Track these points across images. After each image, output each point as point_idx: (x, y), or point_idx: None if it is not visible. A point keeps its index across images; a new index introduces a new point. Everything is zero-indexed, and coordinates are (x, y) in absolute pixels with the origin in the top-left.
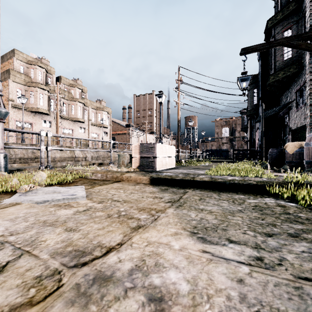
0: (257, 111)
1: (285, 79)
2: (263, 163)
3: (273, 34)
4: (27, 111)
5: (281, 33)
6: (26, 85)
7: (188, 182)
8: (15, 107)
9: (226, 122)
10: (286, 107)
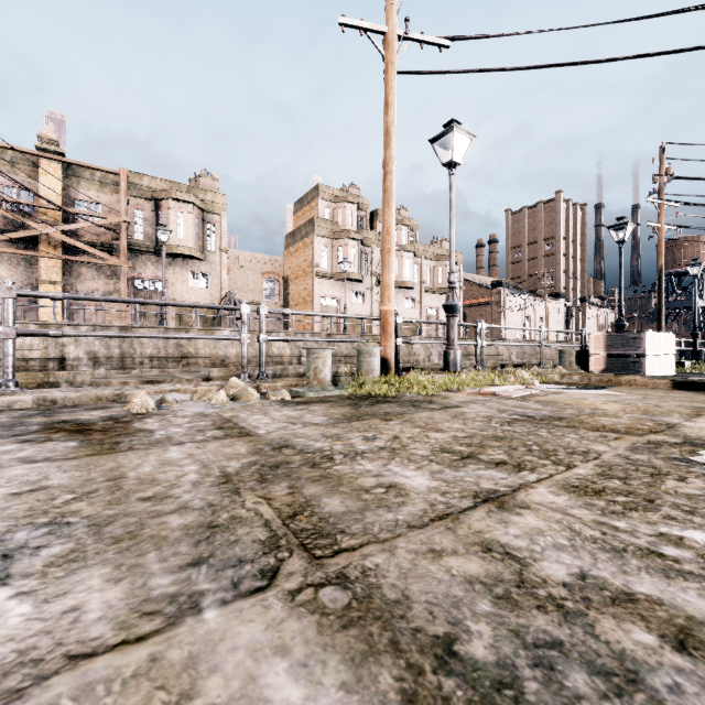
0: None
1: None
2: None
3: None
4: (333, 280)
5: None
6: (332, 238)
7: None
8: (320, 276)
9: None
10: None
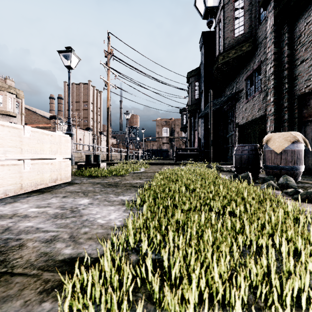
0: (199, 107)
1: (235, 62)
2: (218, 167)
3: (222, 4)
4: None
5: (231, 4)
6: None
7: None
8: None
9: (167, 122)
10: (231, 101)
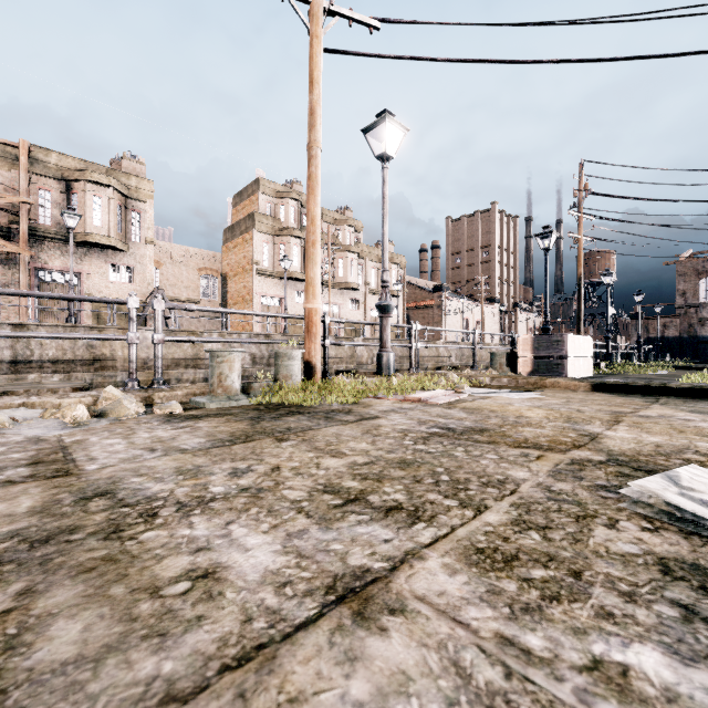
0: None
1: None
2: None
3: None
4: (275, 278)
5: None
6: (274, 235)
7: (657, 389)
8: (261, 274)
9: None
10: None
